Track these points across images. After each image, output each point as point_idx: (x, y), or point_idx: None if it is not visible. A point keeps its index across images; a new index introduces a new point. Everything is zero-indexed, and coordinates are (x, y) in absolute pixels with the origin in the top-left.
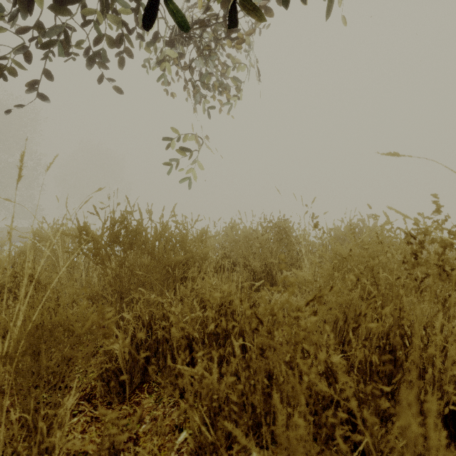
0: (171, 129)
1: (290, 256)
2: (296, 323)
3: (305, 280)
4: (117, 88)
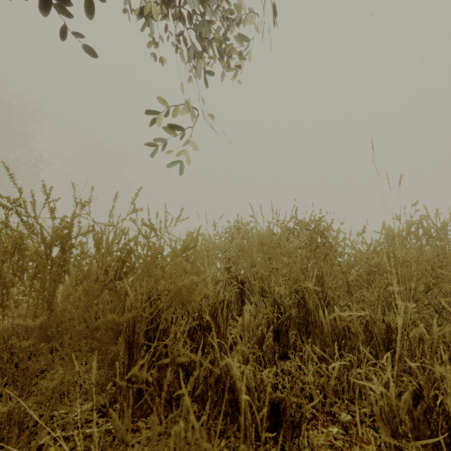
0: (158, 100)
1: (332, 274)
2: (393, 450)
3: (376, 327)
4: (89, 49)
